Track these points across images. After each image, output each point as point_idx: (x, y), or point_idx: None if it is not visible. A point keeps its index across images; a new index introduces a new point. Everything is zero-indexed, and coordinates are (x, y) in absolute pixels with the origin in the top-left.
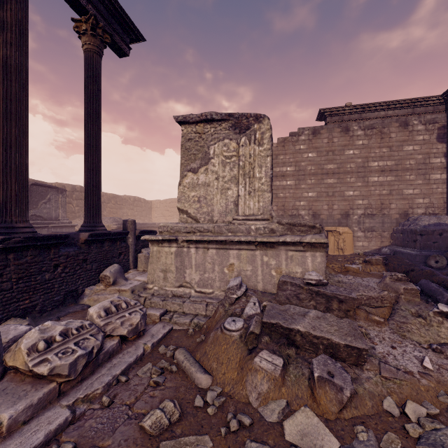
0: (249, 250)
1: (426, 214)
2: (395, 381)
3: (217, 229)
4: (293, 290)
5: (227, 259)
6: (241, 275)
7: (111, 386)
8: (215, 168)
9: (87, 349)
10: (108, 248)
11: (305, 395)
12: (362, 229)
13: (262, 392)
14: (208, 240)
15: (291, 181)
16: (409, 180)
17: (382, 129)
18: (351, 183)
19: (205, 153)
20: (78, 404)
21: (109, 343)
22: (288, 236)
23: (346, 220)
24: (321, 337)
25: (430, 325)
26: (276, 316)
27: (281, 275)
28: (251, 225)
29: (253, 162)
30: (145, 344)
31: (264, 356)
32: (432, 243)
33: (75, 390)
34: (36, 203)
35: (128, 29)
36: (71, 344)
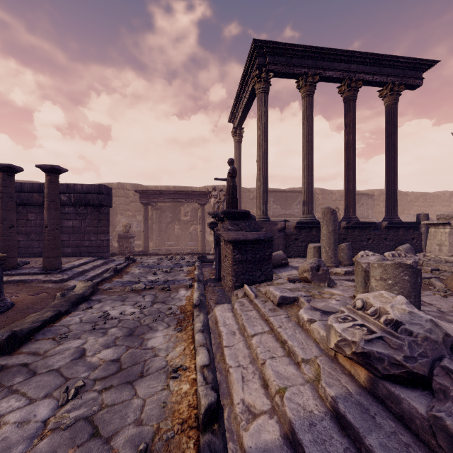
0: None
1: None
2: None
3: None
4: None
5: None
6: None
7: None
8: None
9: None
10: (402, 233)
11: None
12: None
13: None
14: None
15: None
16: None
17: None
18: None
19: None
20: None
21: None
22: None
23: None
24: None
25: None
26: None
27: None
28: None
29: None
30: None
31: None
32: None
33: None
34: None
35: (420, 66)
36: None
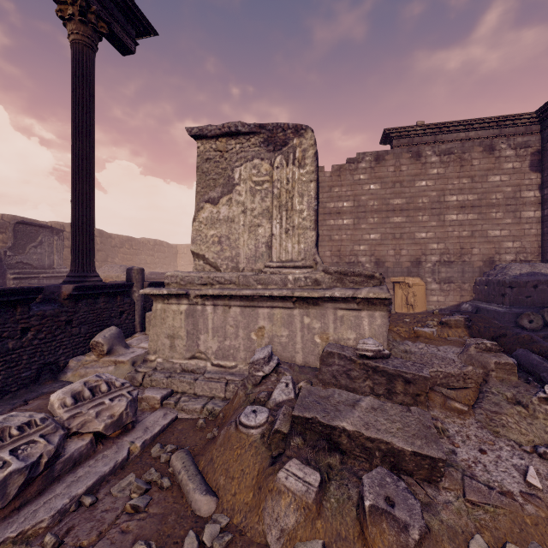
0: (285, 308)
1: (517, 261)
2: (487, 508)
3: (242, 280)
4: (342, 365)
5: (256, 320)
6: (273, 342)
7: (67, 513)
8: (242, 198)
9: (28, 460)
10: (104, 305)
11: (351, 533)
12: (437, 280)
13: (287, 527)
14: (229, 295)
15: (349, 220)
16: (496, 219)
17: (462, 154)
18: (424, 223)
19: (228, 178)
20: (5, 547)
21: (75, 444)
22: (336, 289)
23: (417, 268)
24: (377, 439)
25: (533, 417)
26: (314, 406)
27: (327, 342)
28: (288, 274)
29: (291, 190)
30: (133, 443)
31: (293, 469)
32: (525, 297)
33: (5, 524)
34: (22, 247)
35: (133, 18)
36: (4, 451)
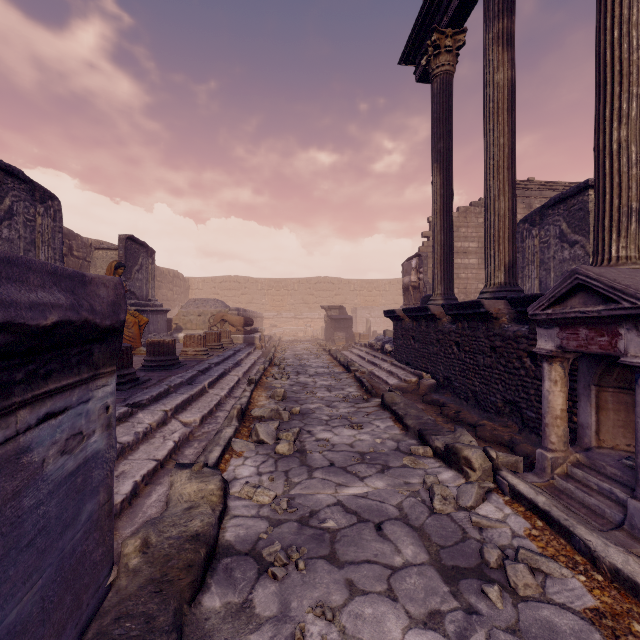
0: None
1: None
2: None
3: None
4: None
5: None
6: None
7: None
8: None
9: None
10: None
11: None
12: None
13: None
14: None
15: (474, 260)
16: None
17: None
18: None
19: None
20: None
21: None
22: None
23: None
24: None
25: None
26: None
27: None
28: None
29: None
30: None
31: None
32: None
33: None
34: (129, 270)
35: None
36: None
